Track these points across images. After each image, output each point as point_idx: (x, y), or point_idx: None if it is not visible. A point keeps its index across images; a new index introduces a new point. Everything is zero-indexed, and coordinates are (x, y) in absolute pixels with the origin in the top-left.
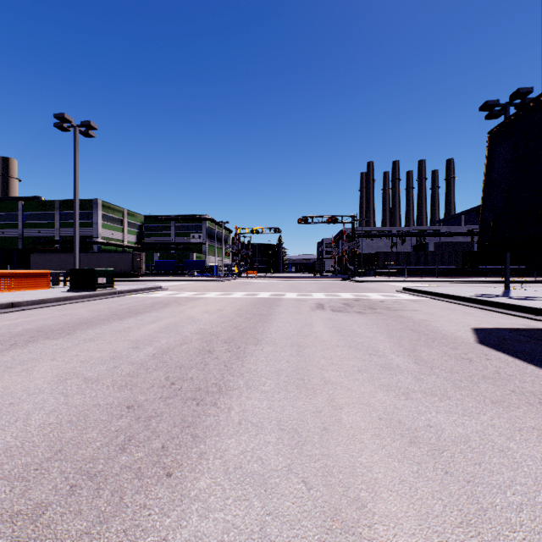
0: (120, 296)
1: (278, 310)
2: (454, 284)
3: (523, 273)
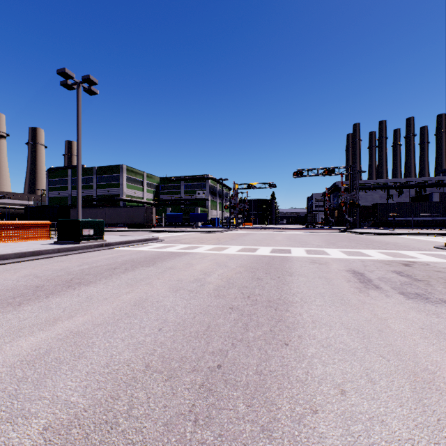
0: (105, 249)
1: (295, 287)
2: None
3: None
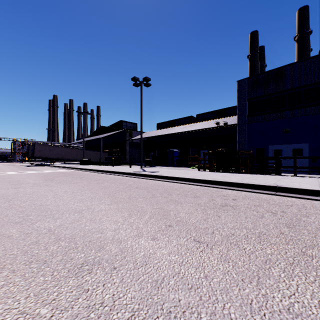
0: None
1: None
2: None
3: None
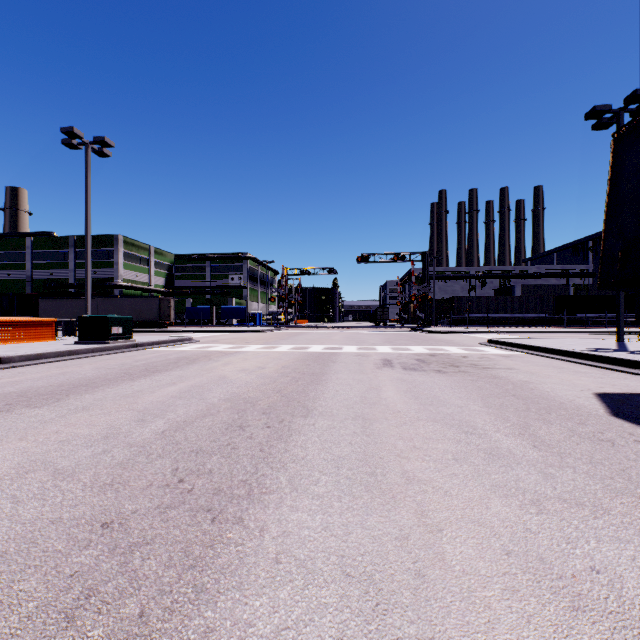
0: (139, 350)
1: (334, 368)
2: (548, 335)
3: (631, 323)
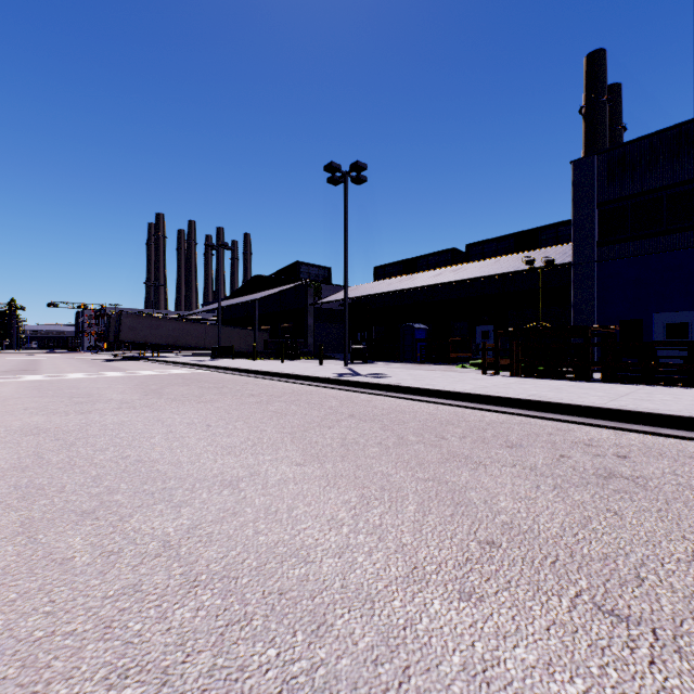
0: None
1: (43, 359)
2: None
3: None
